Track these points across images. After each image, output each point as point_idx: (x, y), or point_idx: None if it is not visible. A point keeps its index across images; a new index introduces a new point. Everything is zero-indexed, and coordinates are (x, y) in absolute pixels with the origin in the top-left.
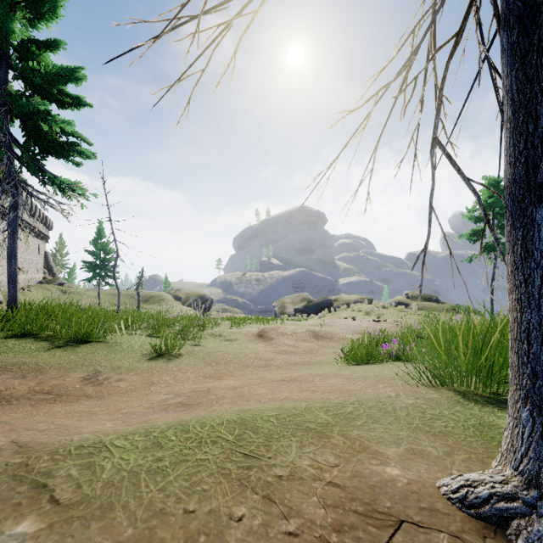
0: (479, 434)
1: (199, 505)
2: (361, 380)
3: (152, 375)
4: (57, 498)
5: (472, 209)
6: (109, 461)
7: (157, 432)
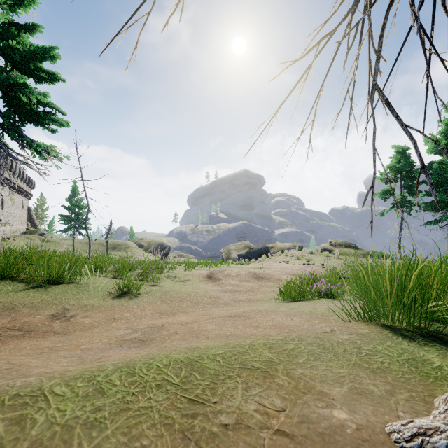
0: (415, 370)
1: None
2: (297, 316)
3: (114, 312)
4: None
5: (383, 173)
6: (44, 413)
7: (101, 376)
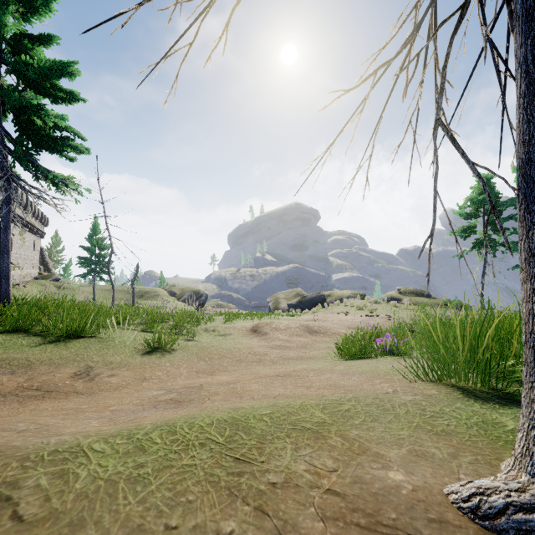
0: (484, 433)
1: (183, 519)
2: (356, 375)
3: (144, 370)
4: (20, 513)
5: (463, 206)
6: (85, 469)
7: (141, 434)
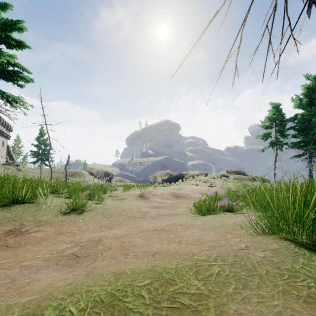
0: None
1: None
2: (212, 230)
3: (63, 226)
4: None
5: (263, 121)
6: None
7: None
